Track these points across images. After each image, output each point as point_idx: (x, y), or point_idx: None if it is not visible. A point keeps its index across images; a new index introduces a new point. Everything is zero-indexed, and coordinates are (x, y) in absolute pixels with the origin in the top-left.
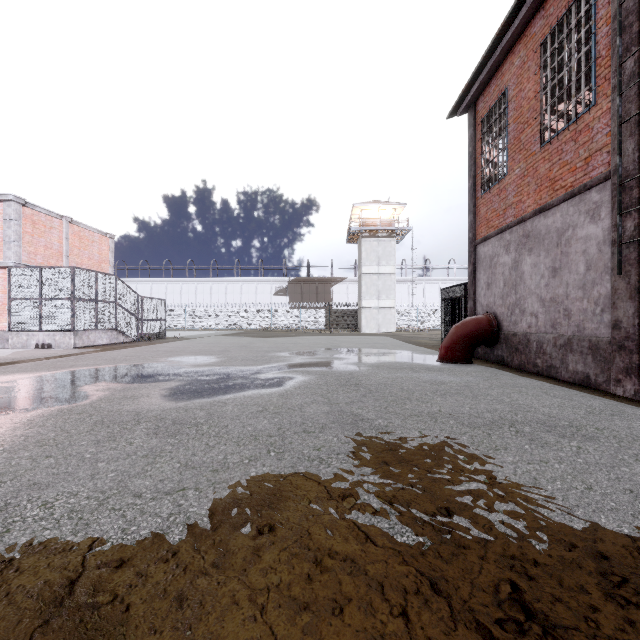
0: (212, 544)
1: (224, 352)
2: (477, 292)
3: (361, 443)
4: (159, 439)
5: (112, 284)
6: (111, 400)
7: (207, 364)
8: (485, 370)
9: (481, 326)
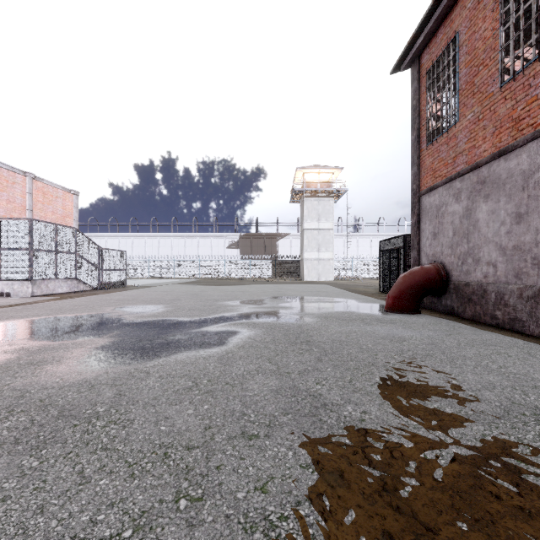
0: None
1: (174, 301)
2: (421, 242)
3: (333, 468)
4: (11, 457)
5: (72, 236)
6: (8, 368)
7: (151, 315)
8: (439, 322)
9: (430, 276)
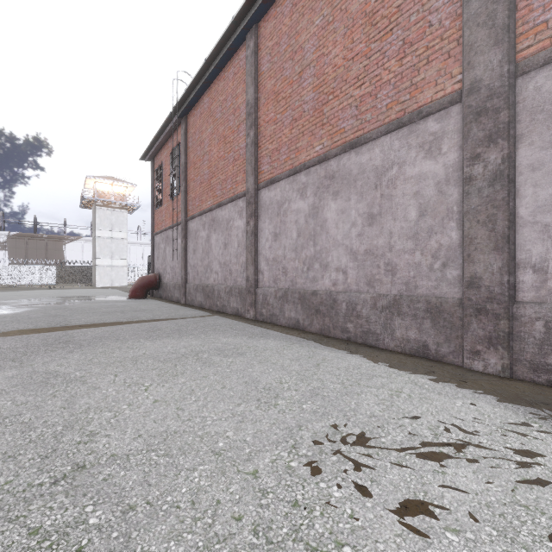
0: (0, 330)
1: None
2: (155, 261)
3: (56, 318)
4: None
5: None
6: None
7: None
8: (147, 300)
9: (151, 279)
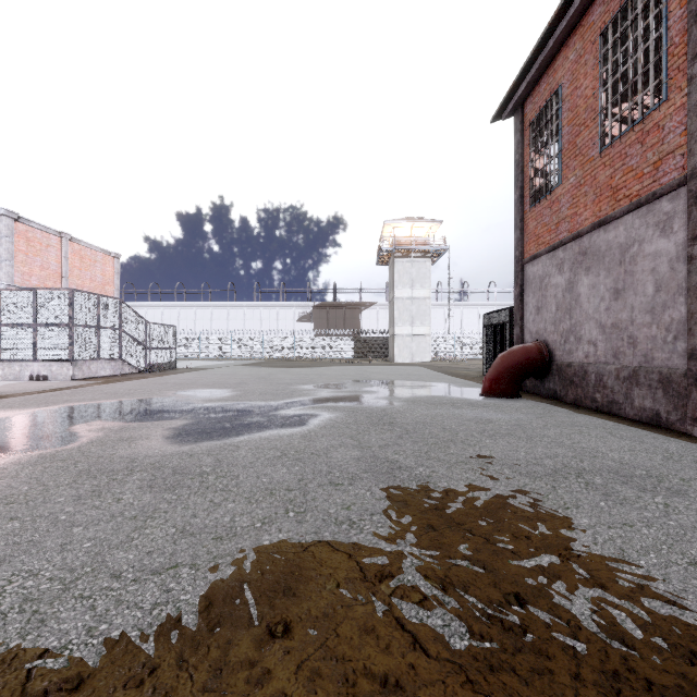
0: (206, 654)
1: (240, 385)
2: (525, 317)
3: (400, 499)
4: (154, 494)
5: (116, 309)
6: (104, 443)
7: (220, 399)
8: (536, 406)
9: (530, 356)
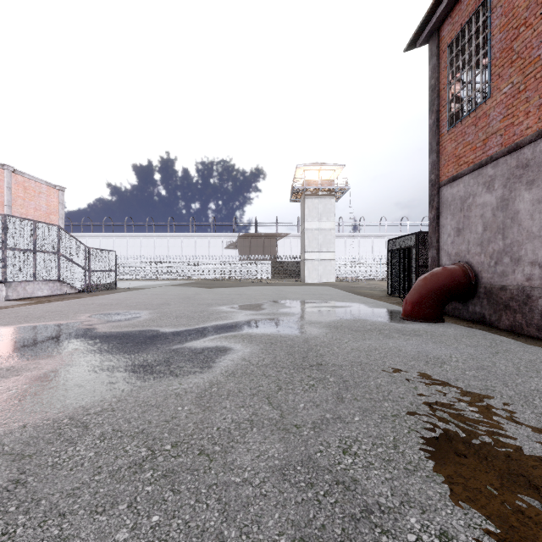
0: None
1: (162, 306)
2: (441, 240)
3: None
4: None
5: (54, 234)
6: None
7: (129, 324)
8: (472, 333)
9: (455, 278)
